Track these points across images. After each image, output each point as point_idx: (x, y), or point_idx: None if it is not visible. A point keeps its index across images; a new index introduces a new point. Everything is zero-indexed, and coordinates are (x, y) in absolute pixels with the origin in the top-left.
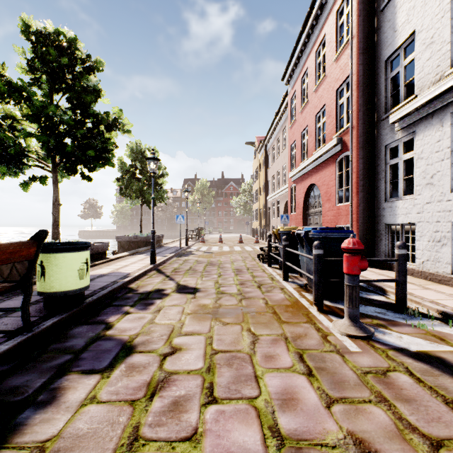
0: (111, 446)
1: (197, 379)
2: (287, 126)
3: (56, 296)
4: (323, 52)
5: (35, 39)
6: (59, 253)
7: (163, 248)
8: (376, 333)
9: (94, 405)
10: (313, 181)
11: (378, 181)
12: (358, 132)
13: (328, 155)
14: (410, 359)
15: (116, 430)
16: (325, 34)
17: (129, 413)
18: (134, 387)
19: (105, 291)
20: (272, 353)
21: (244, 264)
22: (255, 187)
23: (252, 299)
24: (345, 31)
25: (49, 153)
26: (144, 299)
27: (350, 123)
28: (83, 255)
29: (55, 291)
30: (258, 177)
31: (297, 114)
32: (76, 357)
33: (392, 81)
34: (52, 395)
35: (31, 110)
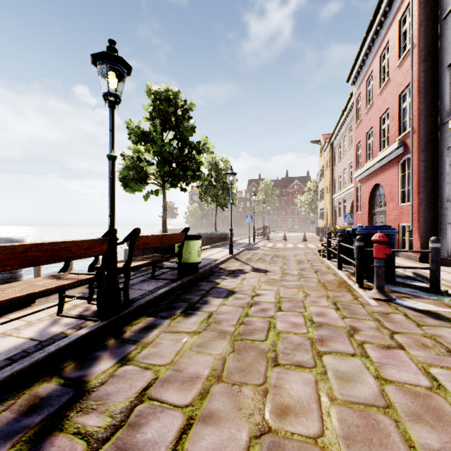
0: (238, 315)
1: (272, 304)
2: (353, 125)
3: (187, 265)
4: (387, 56)
5: (154, 97)
6: (188, 241)
7: (234, 243)
8: (397, 300)
9: (225, 306)
10: (378, 181)
11: (441, 182)
12: (419, 136)
13: (391, 157)
14: (412, 311)
15: (238, 312)
16: (389, 39)
17: (242, 309)
18: (241, 303)
19: (207, 267)
20: (317, 301)
21: (305, 257)
22: (320, 185)
23: (308, 278)
24: (407, 38)
25: (163, 174)
26: (232, 273)
27: (411, 128)
28: (199, 242)
29: (186, 262)
30: (324, 175)
31: (362, 115)
32: (208, 292)
33: None
34: (205, 302)
35: (156, 149)
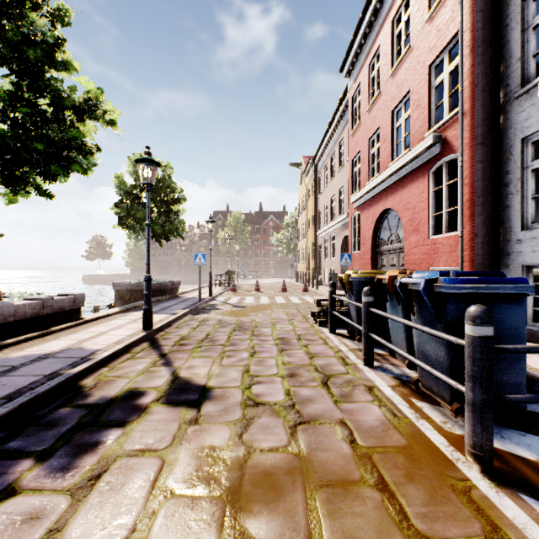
0: None
1: None
2: (345, 136)
3: None
4: (405, 16)
5: None
6: None
7: (176, 299)
8: None
9: None
10: (389, 205)
11: (507, 197)
12: (474, 120)
13: (416, 163)
14: None
15: None
16: None
17: None
18: None
19: (6, 407)
20: None
21: (292, 328)
22: (301, 220)
23: (318, 426)
24: None
25: None
26: (85, 428)
27: (460, 107)
28: None
29: None
30: (306, 207)
31: (363, 114)
32: None
33: (535, 33)
34: None
35: None
